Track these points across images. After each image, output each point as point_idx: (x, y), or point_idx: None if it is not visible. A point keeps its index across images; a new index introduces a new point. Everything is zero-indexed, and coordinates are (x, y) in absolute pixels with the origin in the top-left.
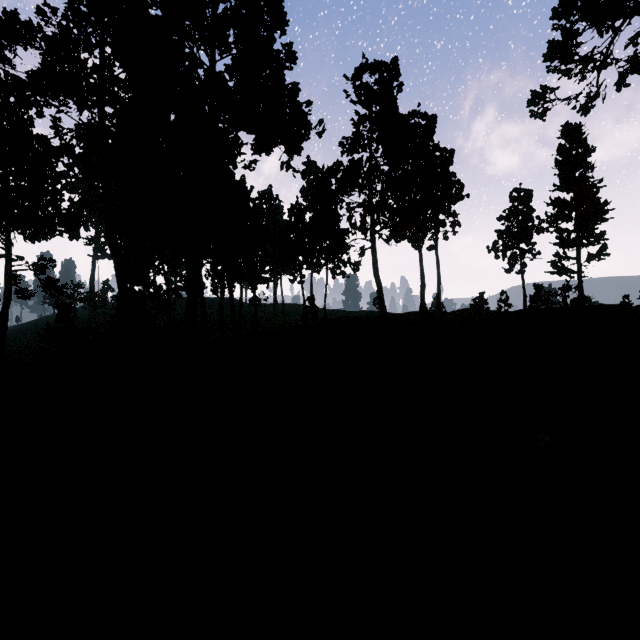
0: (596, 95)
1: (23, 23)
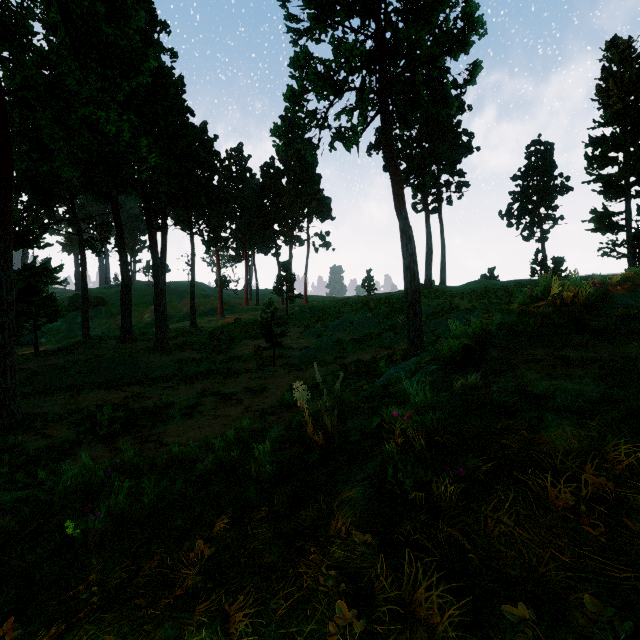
0: None
1: None
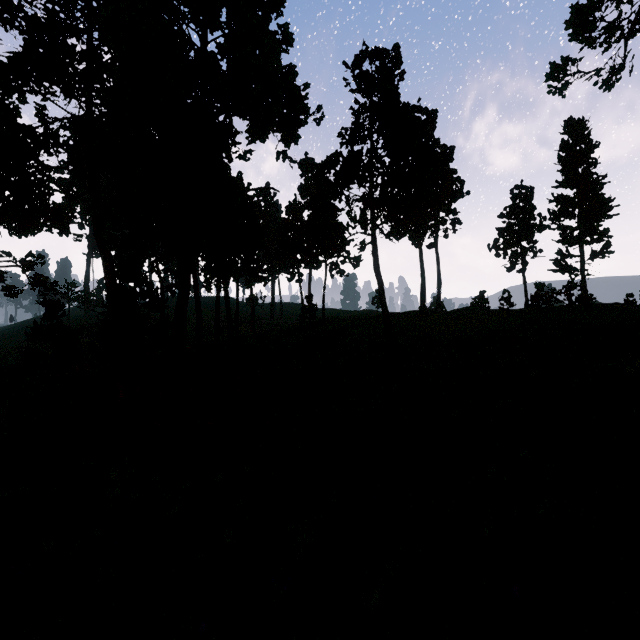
0: (621, 68)
1: None
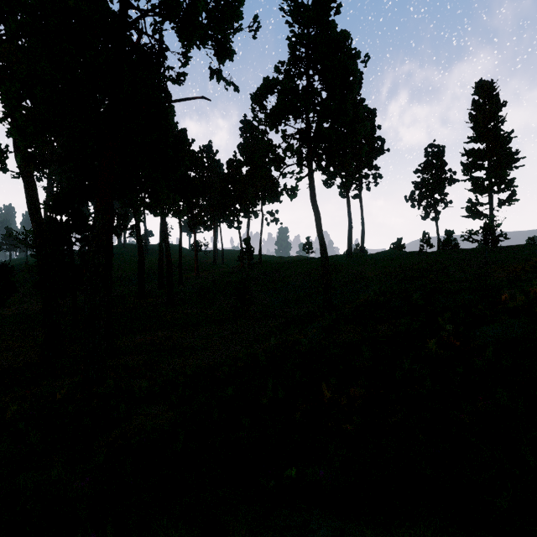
0: None
1: None
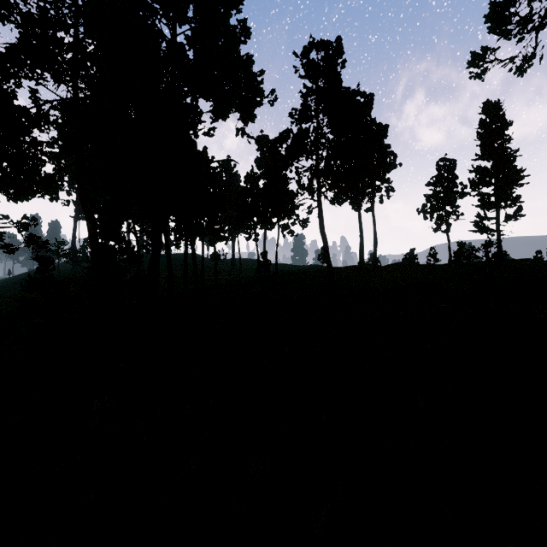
0: (532, 57)
1: None
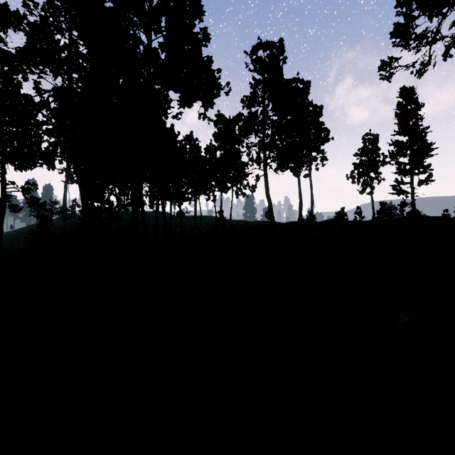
0: (428, 63)
1: (12, 12)
